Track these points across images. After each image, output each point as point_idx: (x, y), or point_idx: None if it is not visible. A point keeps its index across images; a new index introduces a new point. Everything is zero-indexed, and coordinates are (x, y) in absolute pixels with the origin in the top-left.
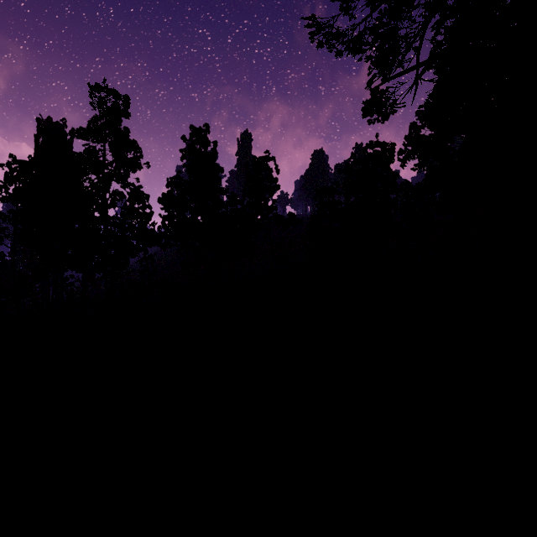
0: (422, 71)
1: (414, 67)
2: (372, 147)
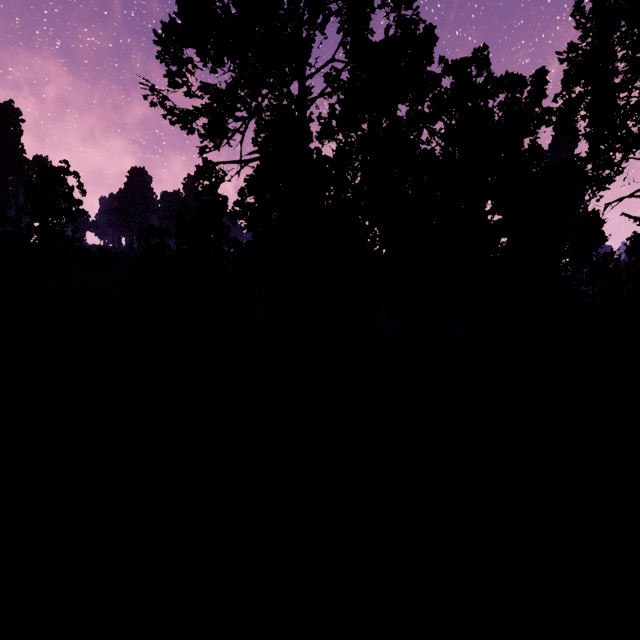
0: (242, 167)
1: (236, 162)
2: (206, 195)
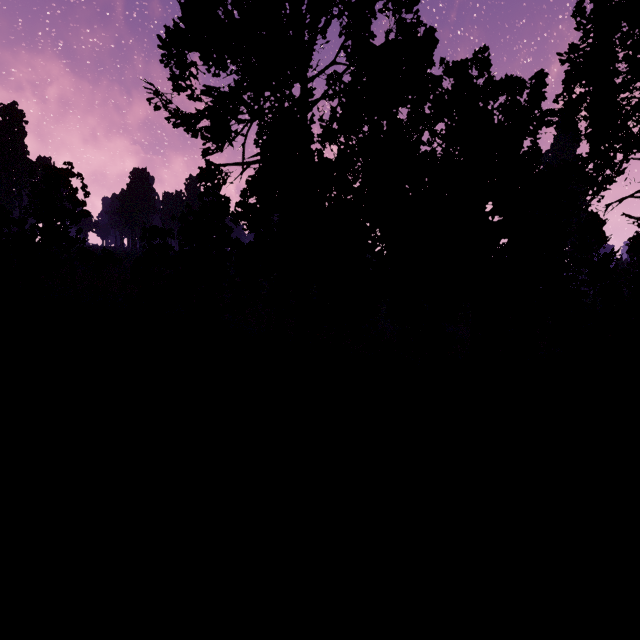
0: (244, 169)
1: (239, 164)
2: (208, 196)
